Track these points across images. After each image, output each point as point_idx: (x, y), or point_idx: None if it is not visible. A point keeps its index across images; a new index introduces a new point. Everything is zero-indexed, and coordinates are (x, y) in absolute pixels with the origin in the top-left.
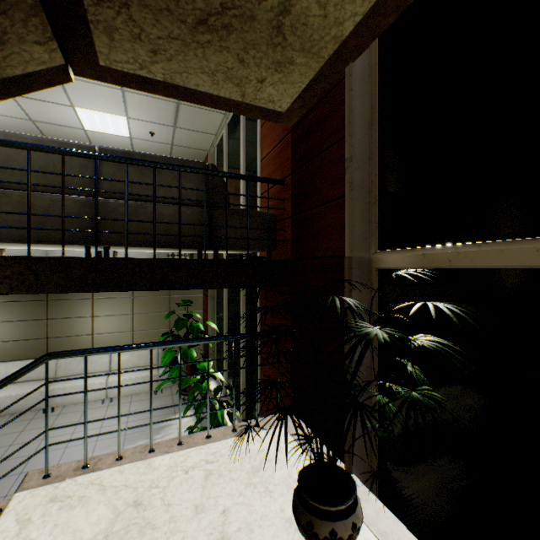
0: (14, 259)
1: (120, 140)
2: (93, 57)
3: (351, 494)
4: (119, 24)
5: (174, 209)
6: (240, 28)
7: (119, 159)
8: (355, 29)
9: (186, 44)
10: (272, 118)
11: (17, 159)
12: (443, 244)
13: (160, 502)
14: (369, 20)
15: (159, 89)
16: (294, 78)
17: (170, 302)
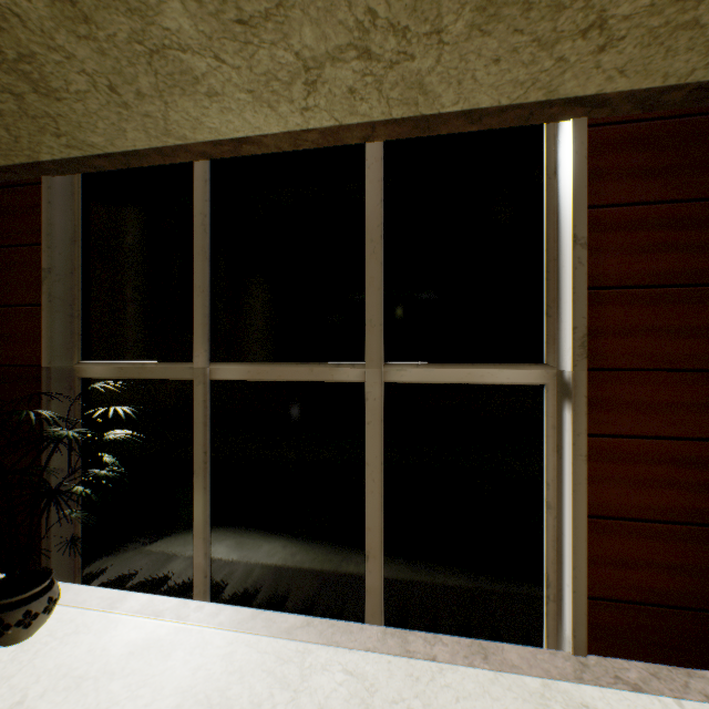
0: None
1: None
2: None
3: (49, 578)
4: None
5: None
6: None
7: None
8: (55, 161)
9: None
10: None
11: None
12: (136, 360)
13: None
14: (70, 163)
15: None
16: None
17: None
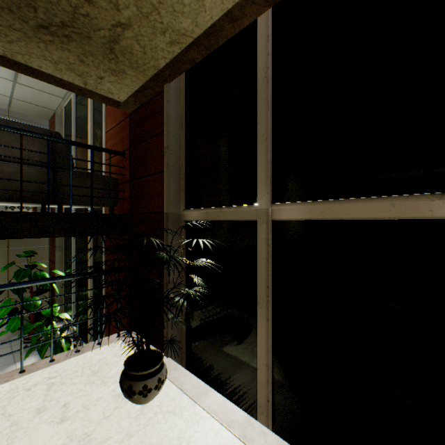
0: None
1: None
2: None
3: (159, 362)
4: None
5: (15, 167)
6: (80, 40)
7: None
8: (167, 65)
9: (29, 36)
10: (113, 104)
11: None
12: (216, 206)
13: (1, 416)
14: (175, 63)
15: None
16: (128, 82)
17: (9, 254)
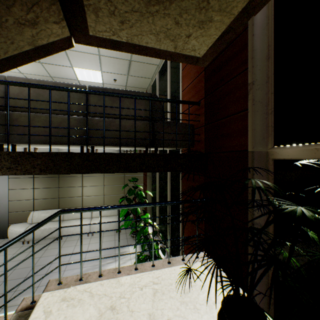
0: (42, 154)
1: (97, 85)
2: (85, 30)
3: None
4: (102, 5)
5: (131, 122)
6: None
7: (99, 93)
8: None
9: (142, 14)
10: (193, 62)
11: (43, 95)
12: None
13: (126, 309)
14: None
15: (123, 47)
16: (211, 32)
17: (125, 179)
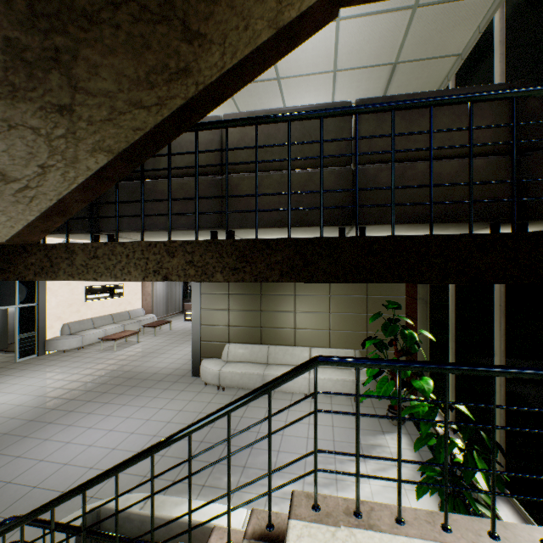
0: (284, 241)
1: None
2: None
3: None
4: None
5: (455, 165)
6: None
7: (384, 107)
8: None
9: None
10: None
11: (276, 137)
12: None
13: None
14: None
15: None
16: None
17: (367, 303)
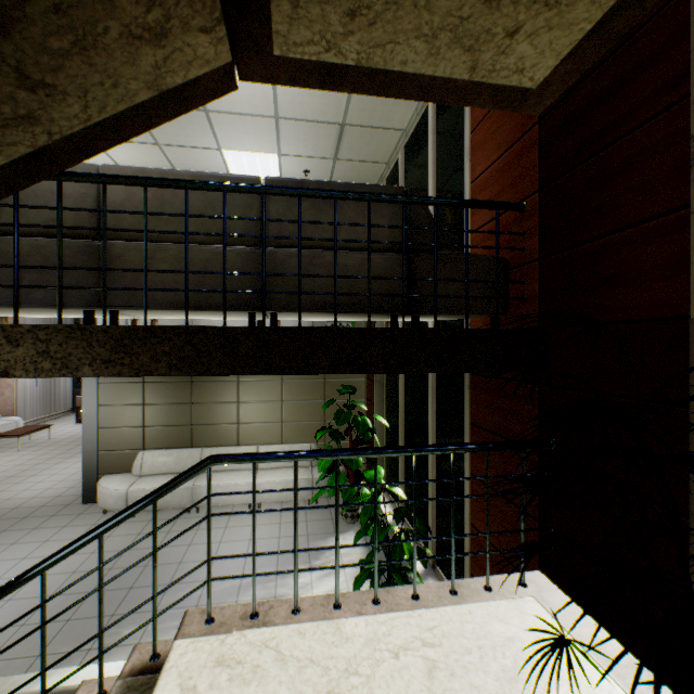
0: (173, 330)
1: None
2: (266, 44)
3: None
4: None
5: (359, 257)
6: None
7: (291, 191)
8: None
9: None
10: (511, 103)
11: (173, 203)
12: None
13: None
14: None
15: (346, 80)
16: (576, 14)
17: (325, 387)
